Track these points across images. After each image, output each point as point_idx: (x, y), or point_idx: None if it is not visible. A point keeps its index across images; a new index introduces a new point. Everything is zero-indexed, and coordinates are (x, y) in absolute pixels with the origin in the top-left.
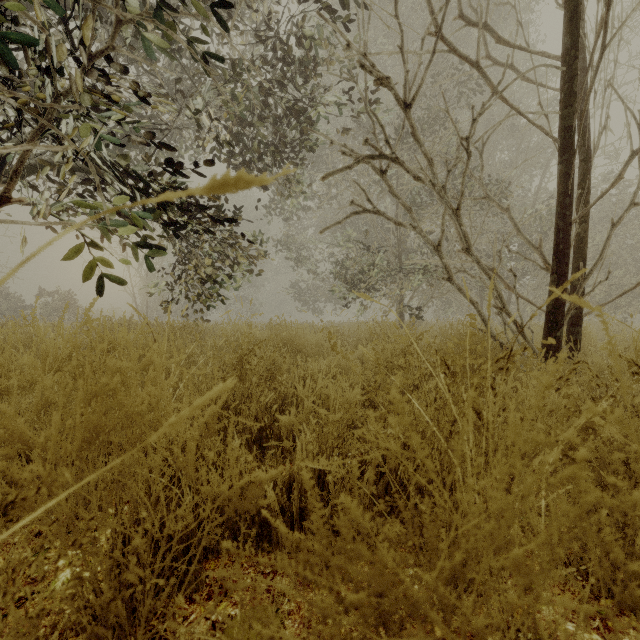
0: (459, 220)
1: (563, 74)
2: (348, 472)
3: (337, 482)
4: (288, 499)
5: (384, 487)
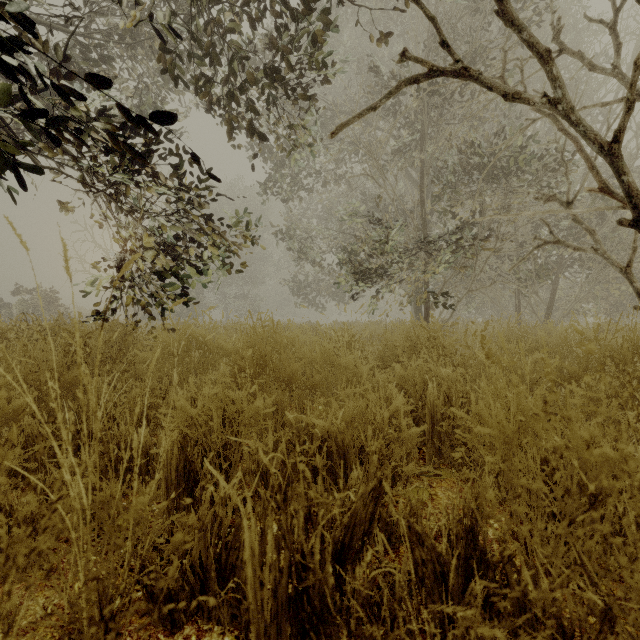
0: None
1: None
2: None
3: None
4: None
5: None
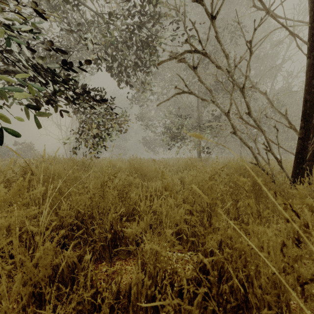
0: (244, 95)
1: None
2: (181, 311)
3: None
4: (129, 303)
5: (212, 310)
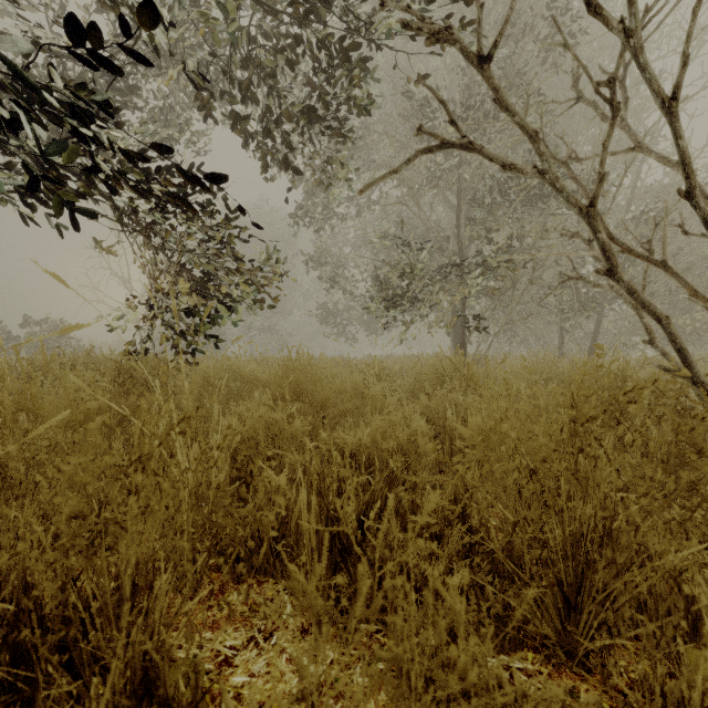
0: (675, 124)
1: None
2: None
3: None
4: None
5: None
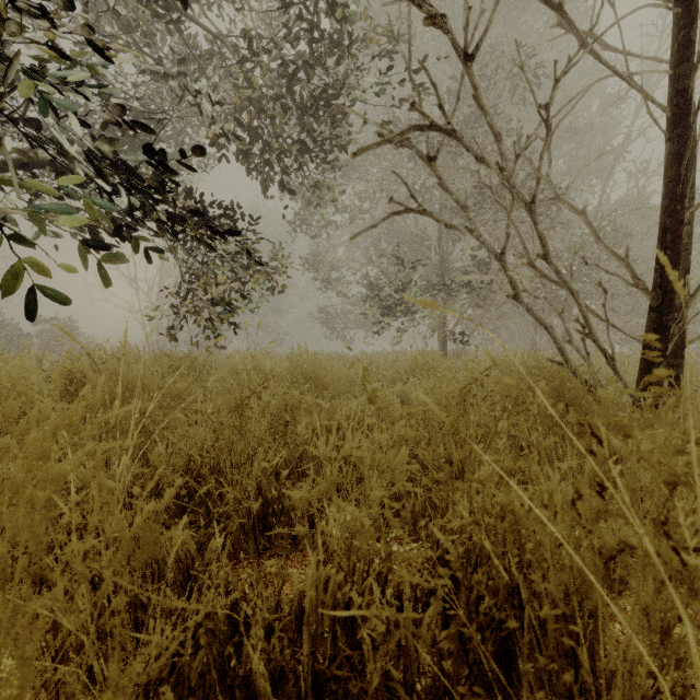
0: (534, 217)
1: (677, 18)
2: (398, 625)
3: (378, 638)
4: (298, 631)
5: (458, 633)
